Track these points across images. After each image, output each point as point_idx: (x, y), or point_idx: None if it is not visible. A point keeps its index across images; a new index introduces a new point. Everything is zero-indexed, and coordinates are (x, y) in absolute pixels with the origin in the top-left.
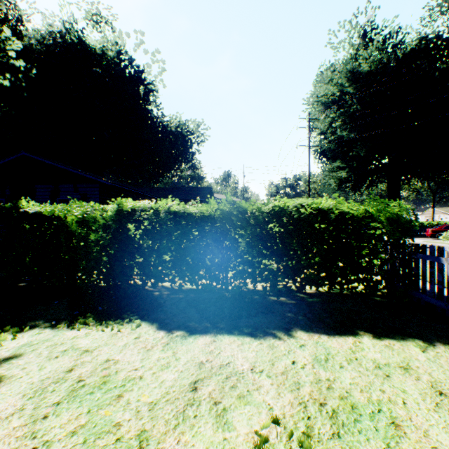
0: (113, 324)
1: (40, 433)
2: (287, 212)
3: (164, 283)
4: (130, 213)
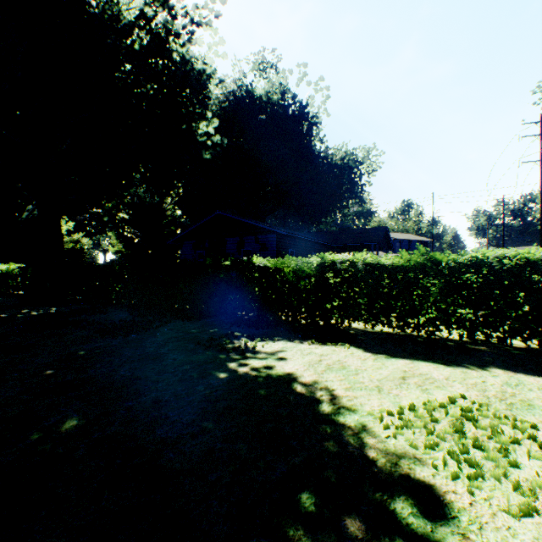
0: (330, 345)
1: (324, 377)
2: (486, 263)
3: (354, 326)
4: (330, 265)
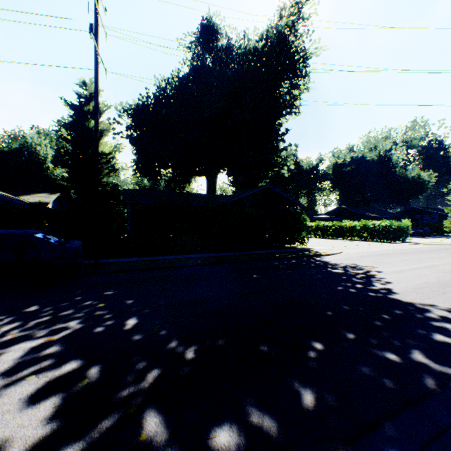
0: None
1: None
2: None
3: None
4: None
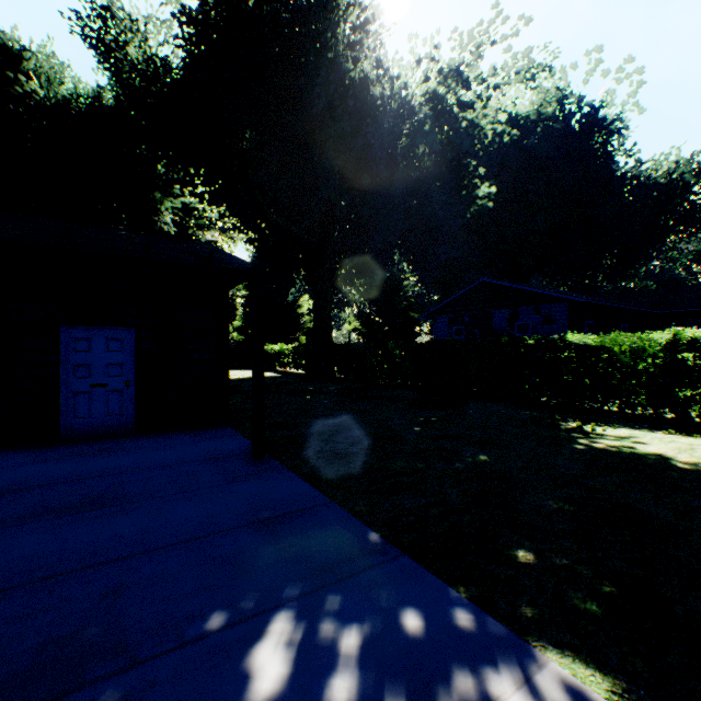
0: (697, 437)
1: None
2: None
3: None
4: (687, 343)
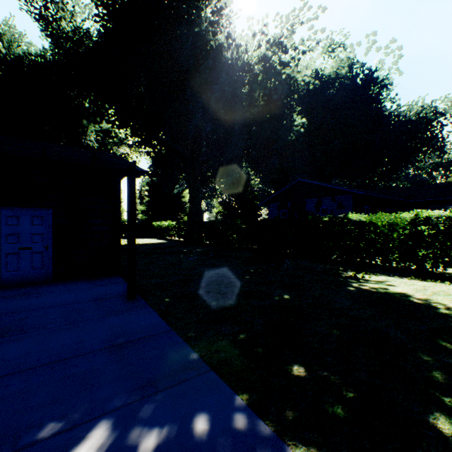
0: (429, 281)
1: (433, 297)
2: None
3: (448, 271)
4: (424, 219)
